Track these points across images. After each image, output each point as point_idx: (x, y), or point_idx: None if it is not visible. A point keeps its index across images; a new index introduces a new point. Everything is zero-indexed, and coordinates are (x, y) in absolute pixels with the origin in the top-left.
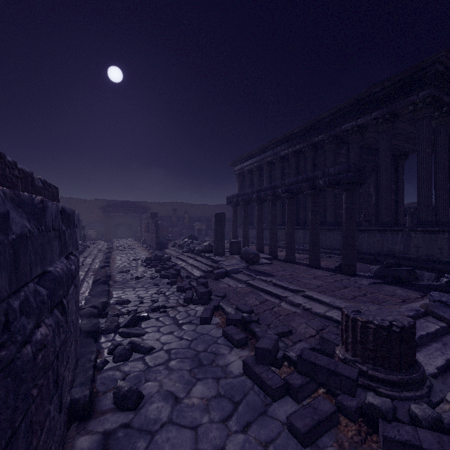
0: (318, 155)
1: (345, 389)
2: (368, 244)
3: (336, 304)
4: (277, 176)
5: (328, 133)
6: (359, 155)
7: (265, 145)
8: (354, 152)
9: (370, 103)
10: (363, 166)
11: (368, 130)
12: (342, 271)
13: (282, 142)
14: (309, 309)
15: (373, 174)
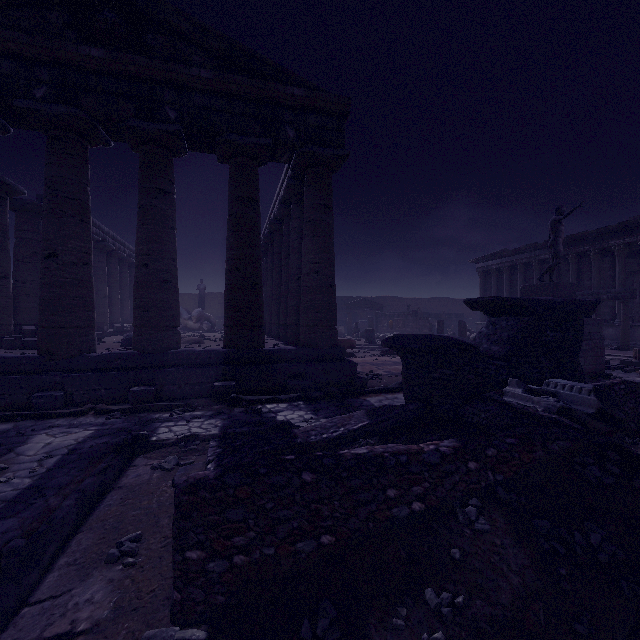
0: (582, 262)
1: (637, 366)
2: (634, 337)
3: (625, 356)
4: (535, 277)
5: (595, 246)
6: (625, 266)
7: (521, 249)
8: (620, 264)
9: (636, 228)
10: (635, 289)
11: (633, 244)
12: (620, 349)
13: (542, 247)
14: (611, 358)
15: (636, 275)
